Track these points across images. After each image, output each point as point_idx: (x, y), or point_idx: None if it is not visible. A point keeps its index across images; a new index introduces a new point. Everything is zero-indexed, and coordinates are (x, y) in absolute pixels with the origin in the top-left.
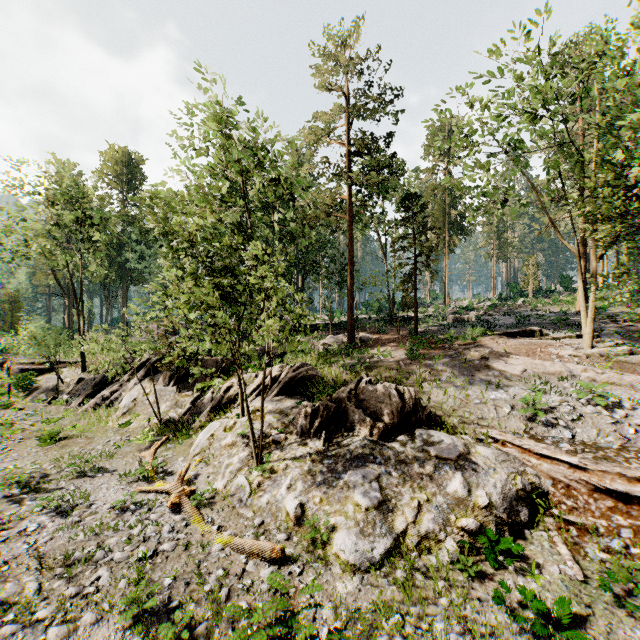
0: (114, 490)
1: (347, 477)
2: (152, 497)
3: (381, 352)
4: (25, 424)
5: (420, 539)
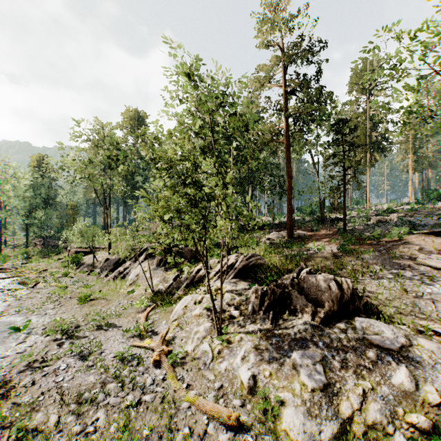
0: (118, 342)
1: (293, 356)
2: (142, 352)
3: (315, 246)
4: (73, 287)
5: (367, 427)
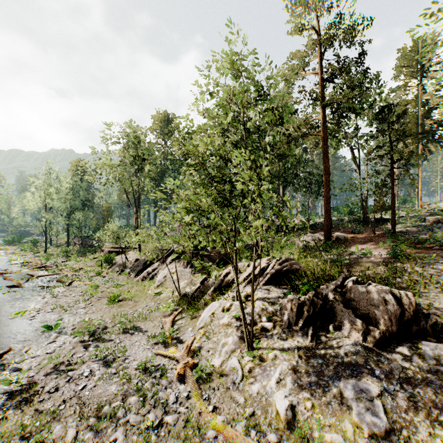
0: (142, 349)
1: (341, 386)
2: (166, 362)
3: (359, 250)
4: (104, 287)
5: None
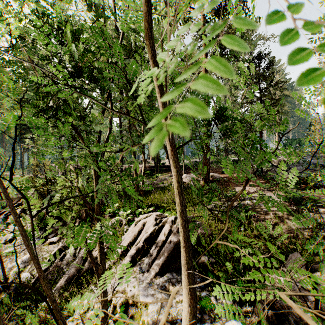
0: None
1: None
2: None
3: (246, 193)
4: None
5: None
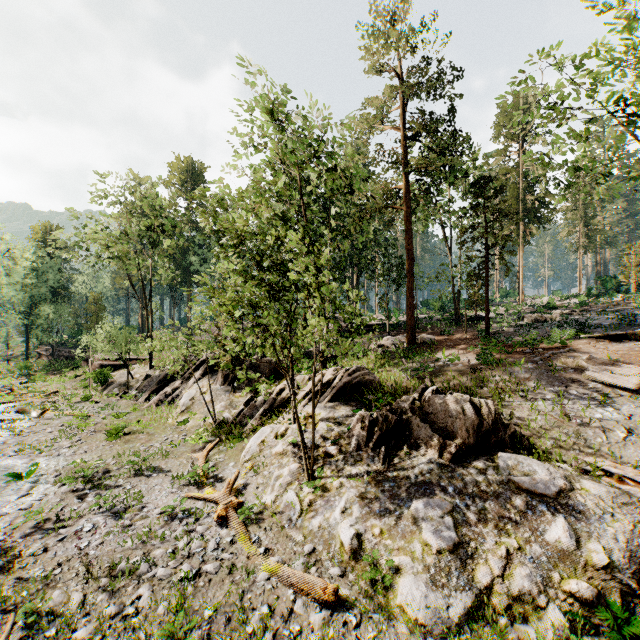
0: (166, 493)
1: (413, 507)
2: (200, 505)
3: (446, 356)
4: (98, 417)
5: (511, 600)
